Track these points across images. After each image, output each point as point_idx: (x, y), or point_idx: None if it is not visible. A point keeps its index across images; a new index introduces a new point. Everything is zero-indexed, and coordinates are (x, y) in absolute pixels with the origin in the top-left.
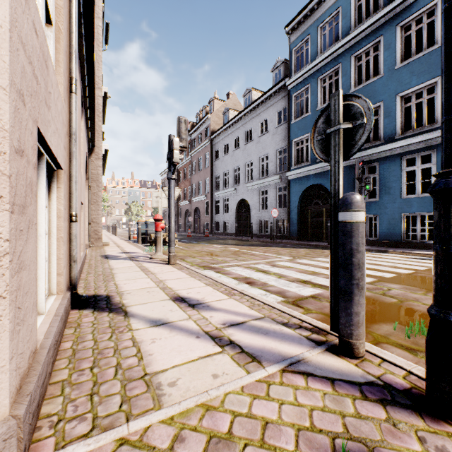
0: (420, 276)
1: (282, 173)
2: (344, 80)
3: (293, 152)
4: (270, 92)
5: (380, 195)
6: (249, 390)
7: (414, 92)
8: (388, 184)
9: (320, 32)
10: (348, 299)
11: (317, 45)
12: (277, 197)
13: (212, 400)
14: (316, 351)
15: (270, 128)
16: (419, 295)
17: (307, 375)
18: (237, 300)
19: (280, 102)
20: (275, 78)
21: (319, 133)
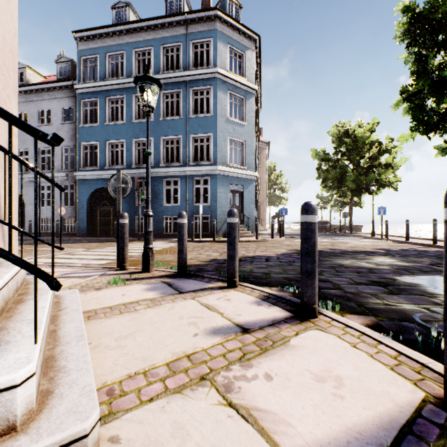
0: (164, 250)
1: (69, 171)
2: (128, 110)
3: (82, 154)
4: (54, 84)
5: (152, 202)
6: (89, 280)
7: (170, 139)
8: (157, 195)
9: (108, 59)
10: (123, 250)
11: (106, 69)
12: (63, 194)
13: (76, 284)
14: (112, 271)
15: (54, 121)
16: (159, 256)
17: (109, 275)
18: (61, 268)
19: (66, 99)
20: (60, 71)
21: (112, 184)
